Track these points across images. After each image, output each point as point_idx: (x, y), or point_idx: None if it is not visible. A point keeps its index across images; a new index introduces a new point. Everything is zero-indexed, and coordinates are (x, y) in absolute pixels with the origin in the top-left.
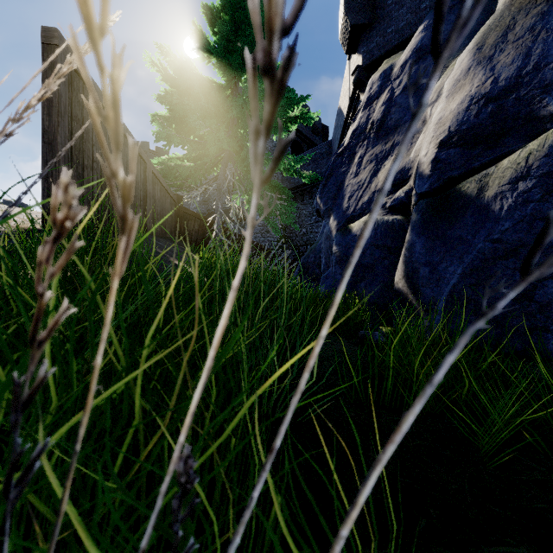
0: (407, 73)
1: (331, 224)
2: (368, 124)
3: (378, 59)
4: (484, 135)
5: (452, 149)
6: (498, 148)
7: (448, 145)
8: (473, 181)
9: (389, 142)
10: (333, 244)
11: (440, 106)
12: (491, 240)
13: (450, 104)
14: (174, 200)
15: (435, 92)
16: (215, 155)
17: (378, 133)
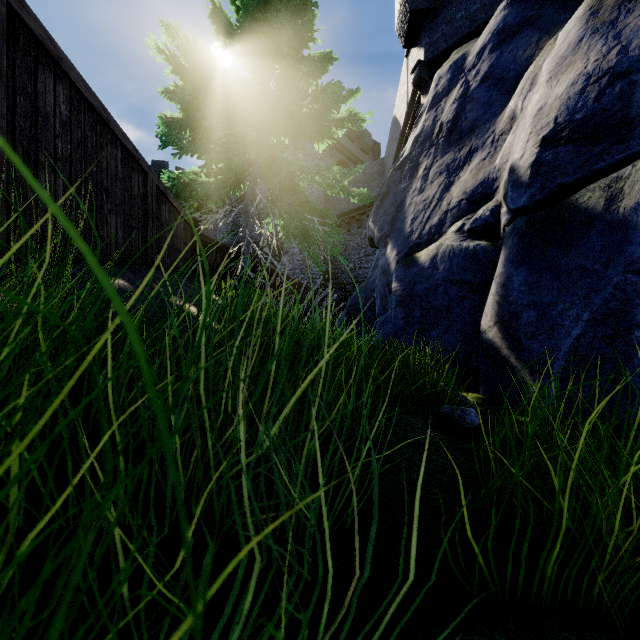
0: (486, 60)
1: (388, 254)
2: (435, 128)
3: (444, 52)
4: (610, 124)
5: (561, 146)
6: (634, 140)
7: (556, 142)
8: (596, 188)
9: (464, 147)
10: (393, 280)
11: (538, 94)
12: (635, 271)
13: (554, 88)
14: (190, 226)
15: (528, 80)
16: (242, 170)
17: (450, 137)
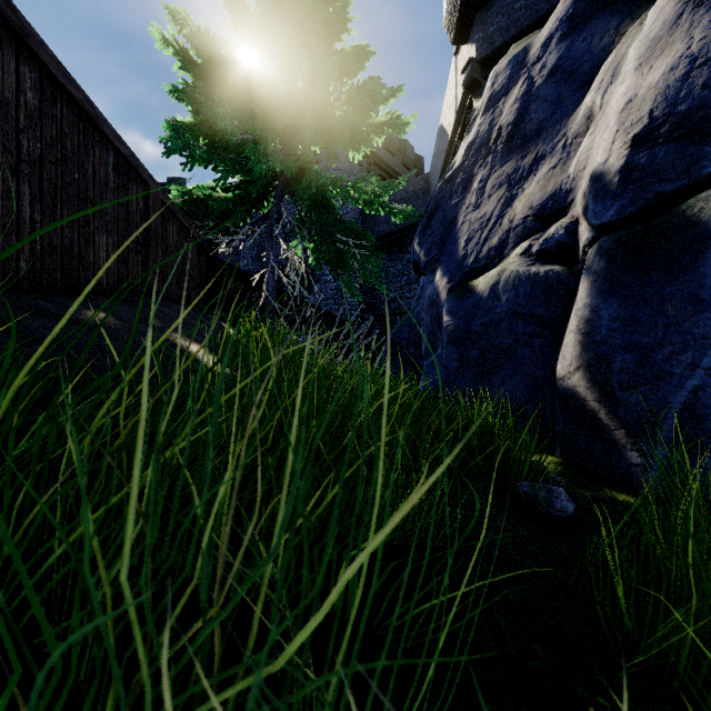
0: (554, 51)
1: (438, 282)
2: (492, 133)
3: (500, 48)
4: None
5: (660, 145)
6: None
7: (652, 140)
8: (710, 196)
9: (528, 154)
10: (444, 313)
11: (624, 85)
12: None
13: (646, 76)
14: (205, 249)
15: (607, 71)
16: (265, 184)
17: (510, 143)
